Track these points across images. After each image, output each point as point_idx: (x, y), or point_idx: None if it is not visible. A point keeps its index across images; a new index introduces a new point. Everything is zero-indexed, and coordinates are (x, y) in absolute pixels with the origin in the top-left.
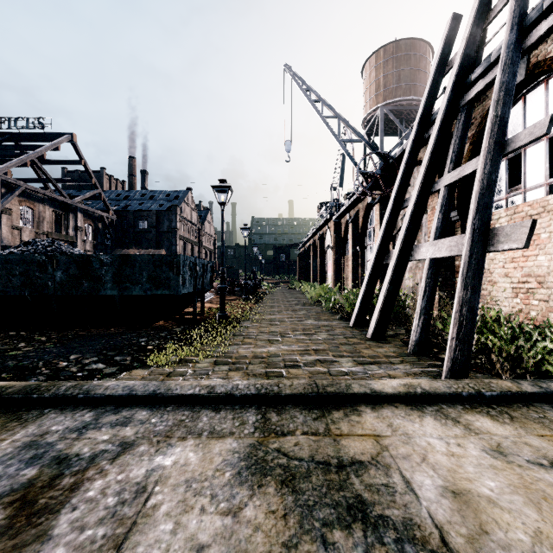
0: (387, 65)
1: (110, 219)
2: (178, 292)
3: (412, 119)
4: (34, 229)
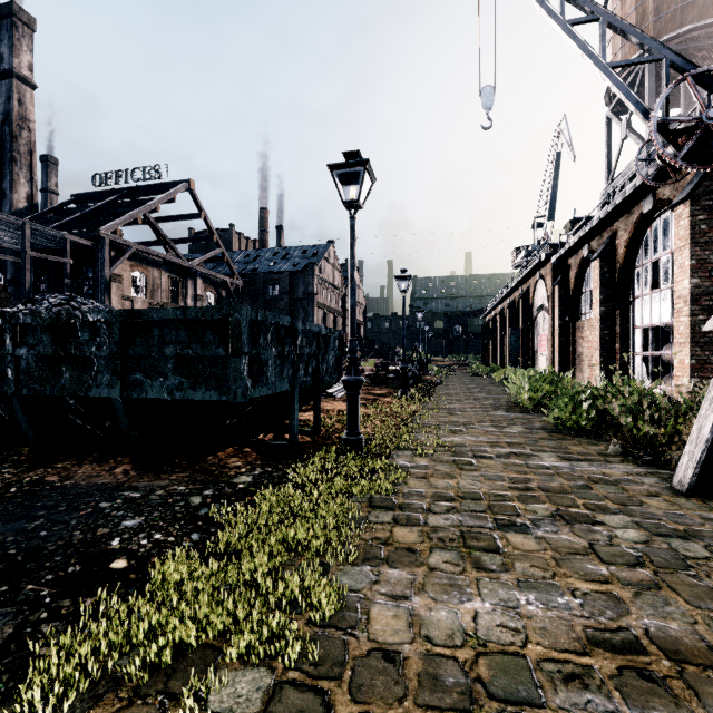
0: None
1: (235, 286)
2: (236, 396)
3: None
4: (147, 299)
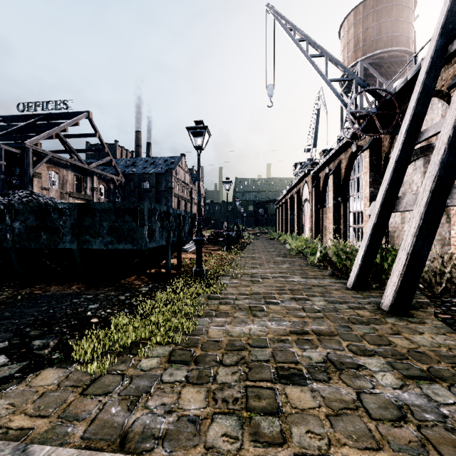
0: (367, 19)
1: (119, 181)
2: (142, 246)
3: (392, 73)
4: (59, 189)
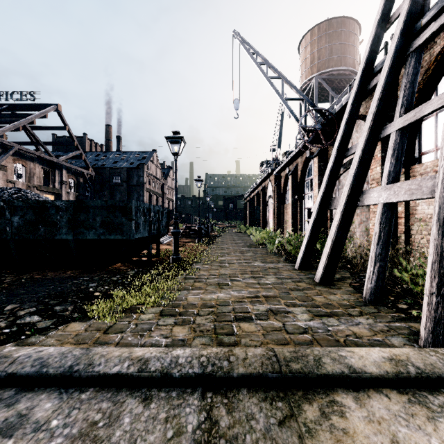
0: (321, 40)
1: (89, 175)
2: (130, 237)
3: (342, 87)
4: (25, 183)
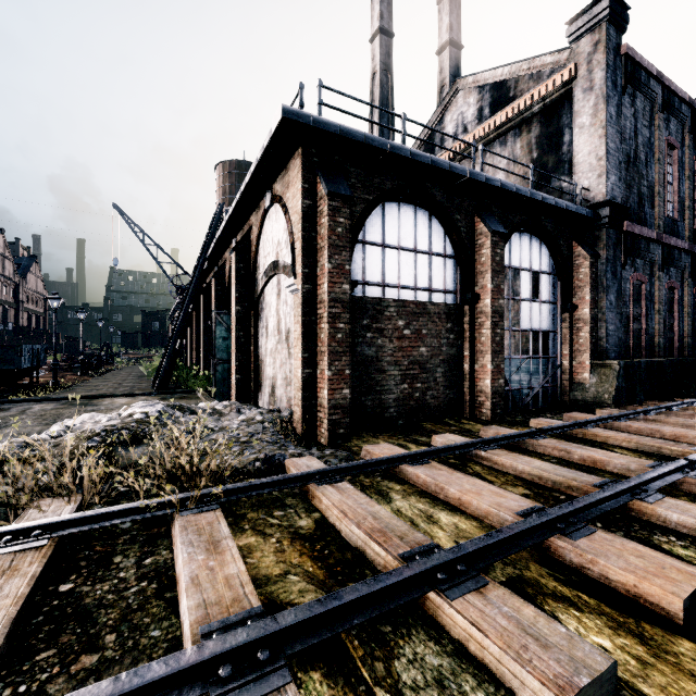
0: (232, 177)
1: None
2: (21, 367)
3: None
4: None
